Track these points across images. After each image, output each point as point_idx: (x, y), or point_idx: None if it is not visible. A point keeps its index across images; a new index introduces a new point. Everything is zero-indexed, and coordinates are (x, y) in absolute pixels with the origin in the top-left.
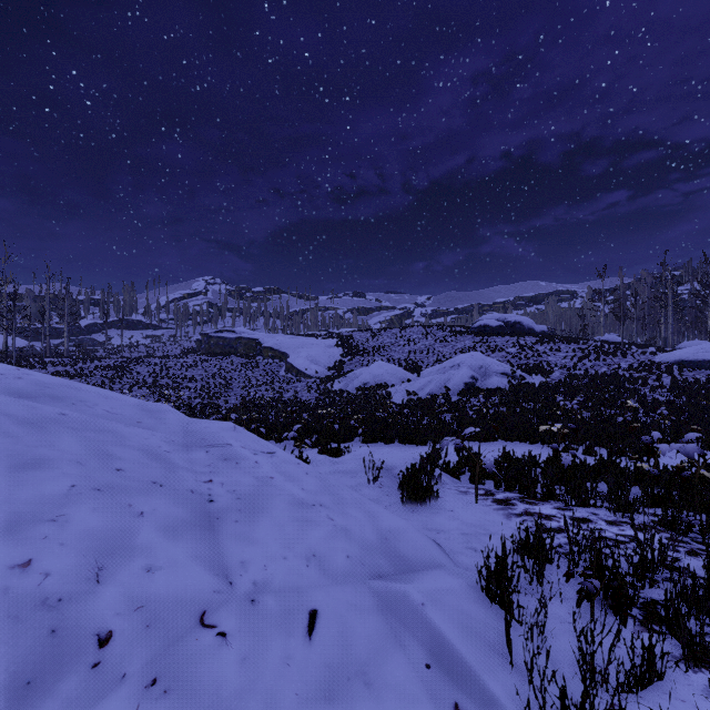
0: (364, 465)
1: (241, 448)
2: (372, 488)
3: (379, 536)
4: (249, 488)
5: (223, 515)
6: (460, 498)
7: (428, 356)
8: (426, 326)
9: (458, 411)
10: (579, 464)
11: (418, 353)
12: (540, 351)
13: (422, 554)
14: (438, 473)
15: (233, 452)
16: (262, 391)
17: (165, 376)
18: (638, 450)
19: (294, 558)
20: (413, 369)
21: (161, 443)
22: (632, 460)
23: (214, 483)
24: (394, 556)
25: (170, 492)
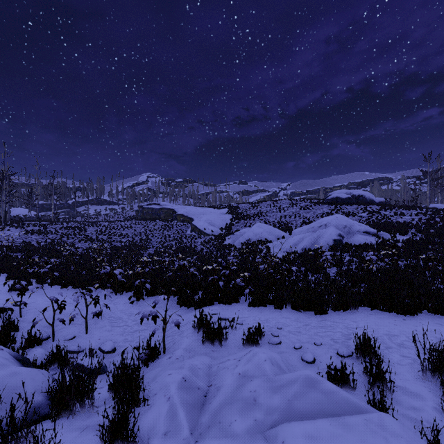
0: None
1: None
2: None
3: None
4: None
5: None
6: None
7: (296, 219)
8: (291, 199)
9: (337, 265)
10: None
11: (288, 217)
12: (387, 215)
13: None
14: None
15: None
16: (172, 244)
17: (107, 234)
18: None
19: None
20: (285, 229)
21: None
22: None
23: None
24: None
25: None
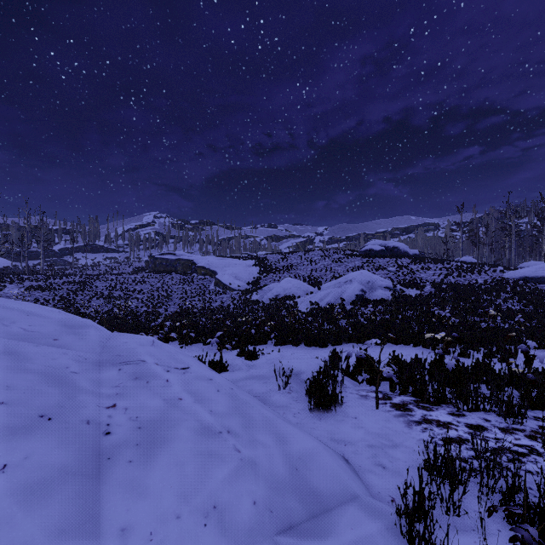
0: (275, 373)
1: (154, 365)
2: (282, 394)
3: (290, 466)
4: (153, 413)
5: (116, 453)
6: (362, 403)
7: (326, 273)
8: (324, 250)
9: (352, 317)
10: (459, 366)
11: (319, 271)
12: (414, 269)
13: (334, 484)
14: (340, 376)
15: (146, 369)
16: (195, 301)
17: (119, 289)
18: (505, 353)
19: (190, 515)
20: (314, 284)
21: (70, 362)
22: (509, 365)
23: (117, 408)
24: (305, 492)
25: (58, 426)
